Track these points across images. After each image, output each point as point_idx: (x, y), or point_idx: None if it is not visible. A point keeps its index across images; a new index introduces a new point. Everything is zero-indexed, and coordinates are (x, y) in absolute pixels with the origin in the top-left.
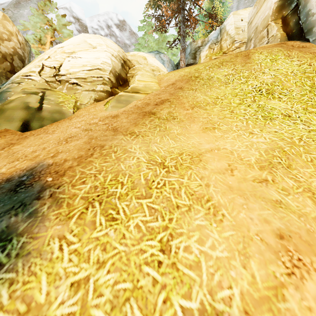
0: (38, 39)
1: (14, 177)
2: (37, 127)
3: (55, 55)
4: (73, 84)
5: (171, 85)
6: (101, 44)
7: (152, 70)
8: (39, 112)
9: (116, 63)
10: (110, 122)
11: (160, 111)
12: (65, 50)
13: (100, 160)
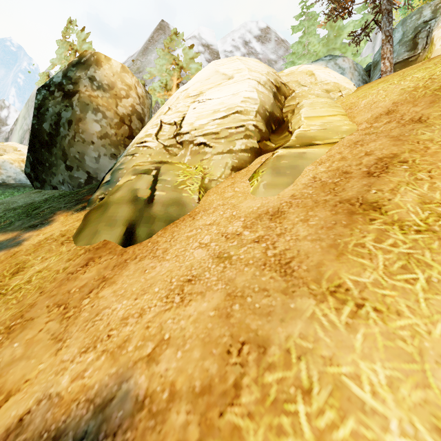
0: (164, 85)
1: (66, 433)
2: (144, 236)
3: (177, 104)
4: (199, 145)
5: (385, 115)
6: (240, 70)
7: (326, 92)
8: (149, 207)
9: (266, 95)
10: (269, 233)
11: (391, 197)
12: (190, 93)
13: (263, 433)
